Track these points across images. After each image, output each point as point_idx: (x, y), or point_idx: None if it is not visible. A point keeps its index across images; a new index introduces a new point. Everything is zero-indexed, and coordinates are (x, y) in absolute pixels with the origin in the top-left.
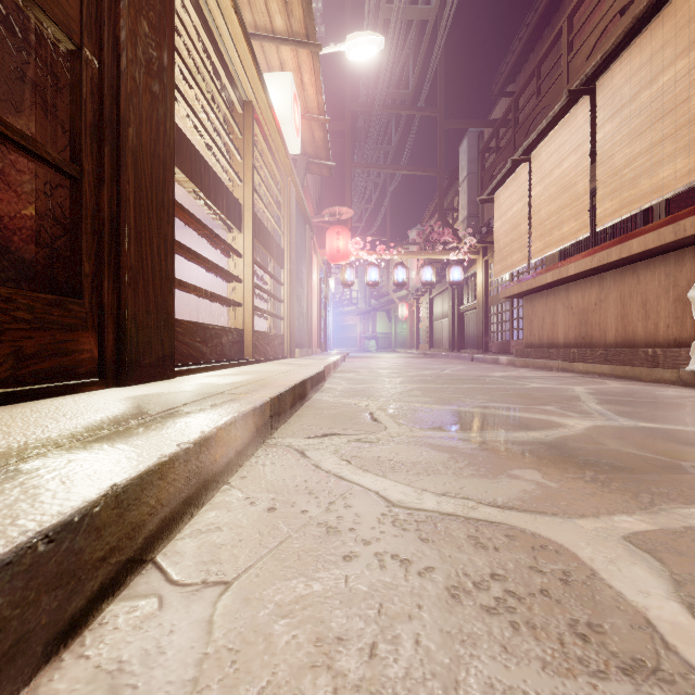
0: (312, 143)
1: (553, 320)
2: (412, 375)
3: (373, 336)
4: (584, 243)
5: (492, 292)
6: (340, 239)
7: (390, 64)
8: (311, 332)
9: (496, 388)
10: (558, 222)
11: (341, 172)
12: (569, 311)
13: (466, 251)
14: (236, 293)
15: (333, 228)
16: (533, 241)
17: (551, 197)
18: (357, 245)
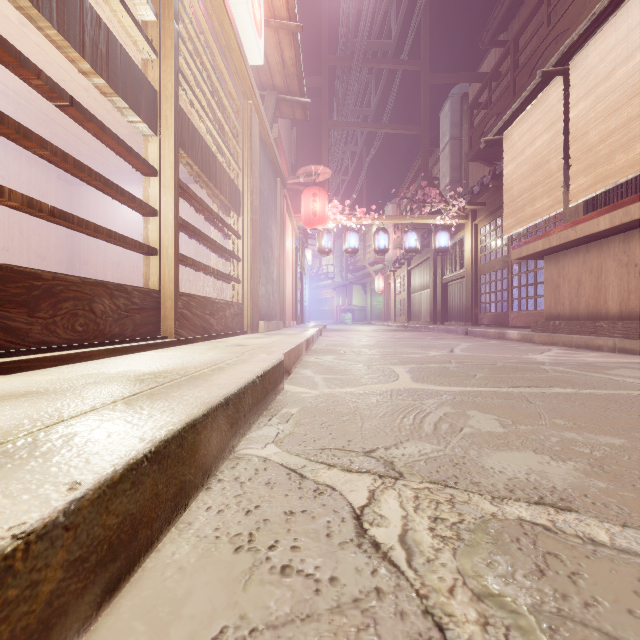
0: (281, 70)
1: (597, 284)
2: (418, 359)
3: (349, 308)
4: (627, 187)
5: (483, 259)
6: (316, 201)
7: (372, 3)
8: (283, 303)
9: (623, 399)
10: (626, 140)
11: (318, 133)
12: (630, 269)
13: (454, 215)
14: (147, 232)
15: (309, 189)
16: (573, 178)
17: (609, 109)
18: (335, 209)
